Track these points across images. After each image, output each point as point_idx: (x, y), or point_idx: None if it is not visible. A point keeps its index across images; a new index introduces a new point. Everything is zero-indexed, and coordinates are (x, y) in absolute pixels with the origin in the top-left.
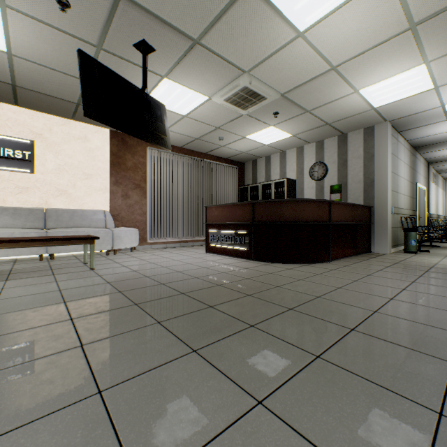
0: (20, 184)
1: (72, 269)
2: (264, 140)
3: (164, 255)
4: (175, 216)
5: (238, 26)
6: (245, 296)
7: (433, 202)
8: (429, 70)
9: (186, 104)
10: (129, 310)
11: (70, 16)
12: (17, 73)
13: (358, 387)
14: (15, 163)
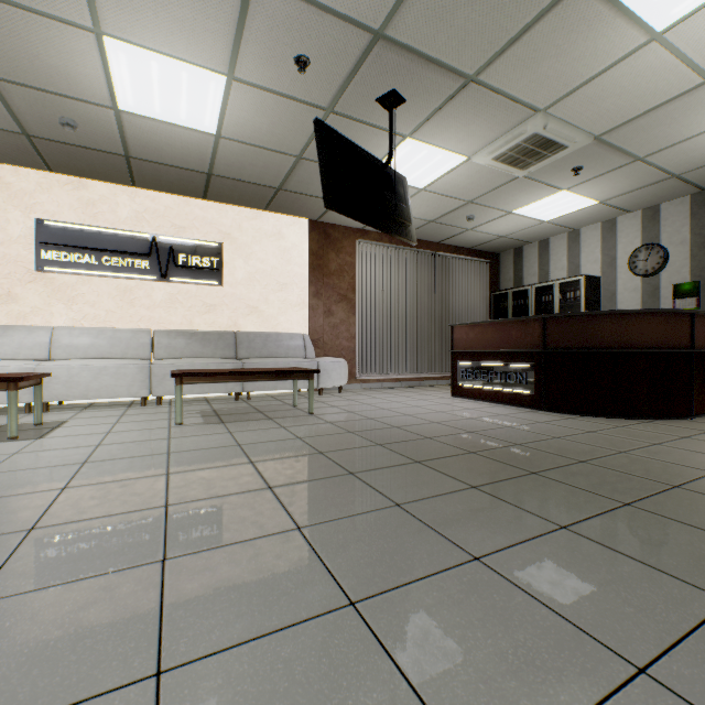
0: (207, 301)
1: (286, 412)
2: (543, 213)
3: (390, 398)
4: (394, 341)
5: (546, 44)
6: (577, 462)
7: None
8: None
9: (429, 171)
10: (416, 468)
11: (305, 76)
12: (218, 159)
13: None
14: (203, 273)
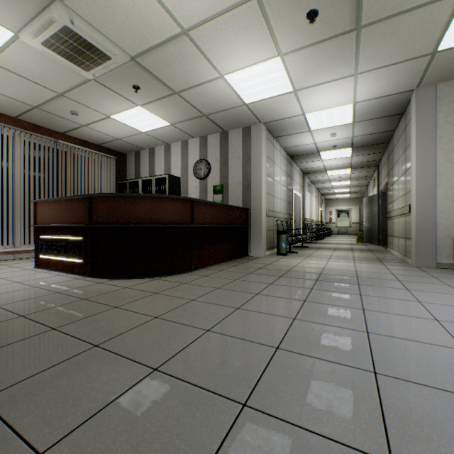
0: None
1: None
2: (138, 124)
3: None
4: (4, 216)
5: None
6: None
7: (308, 208)
8: (286, 67)
9: None
10: None
11: None
12: None
13: None
14: None
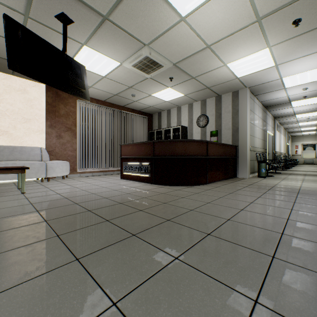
0: None
1: (6, 193)
2: (165, 97)
3: (88, 181)
4: (99, 152)
5: (136, 8)
6: (137, 211)
7: (277, 143)
8: (271, 53)
9: (104, 67)
10: (37, 226)
11: None
12: None
13: (199, 283)
14: None
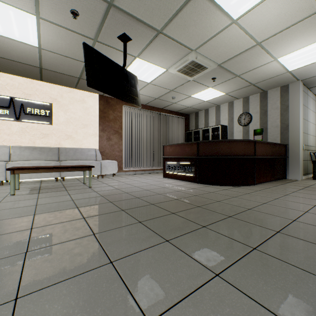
0: (43, 132)
1: (77, 187)
2: (204, 97)
3: (135, 179)
4: (141, 152)
5: (189, 19)
6: (196, 207)
7: None
8: None
9: (150, 75)
10: (119, 214)
11: (78, 21)
12: (43, 60)
13: (287, 270)
14: (41, 118)
